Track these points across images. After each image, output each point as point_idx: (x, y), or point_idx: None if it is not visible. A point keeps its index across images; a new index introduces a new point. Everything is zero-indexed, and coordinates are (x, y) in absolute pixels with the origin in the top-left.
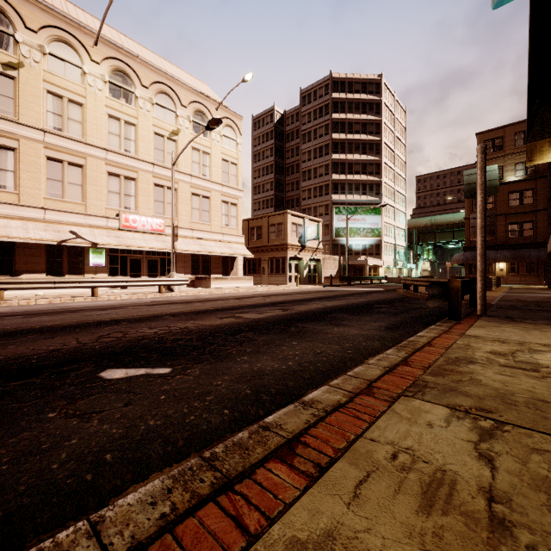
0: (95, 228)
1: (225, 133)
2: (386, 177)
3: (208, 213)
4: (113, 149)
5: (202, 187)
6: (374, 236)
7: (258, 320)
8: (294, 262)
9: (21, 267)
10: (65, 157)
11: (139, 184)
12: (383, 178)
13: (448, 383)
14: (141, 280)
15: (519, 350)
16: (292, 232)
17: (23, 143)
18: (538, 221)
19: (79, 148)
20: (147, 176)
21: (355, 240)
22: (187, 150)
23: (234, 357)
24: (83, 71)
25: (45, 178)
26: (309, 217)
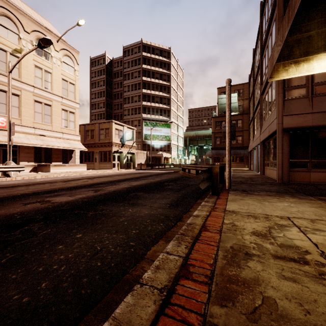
0: None
1: (64, 60)
2: (173, 107)
3: (50, 116)
4: None
5: (44, 97)
6: (166, 140)
7: (63, 204)
8: (117, 154)
9: None
10: None
11: None
12: (171, 107)
13: (244, 325)
14: None
15: (271, 227)
16: (115, 135)
17: None
18: (244, 136)
19: None
20: None
21: (156, 142)
22: (30, 66)
23: None
24: None
25: None
26: (127, 126)
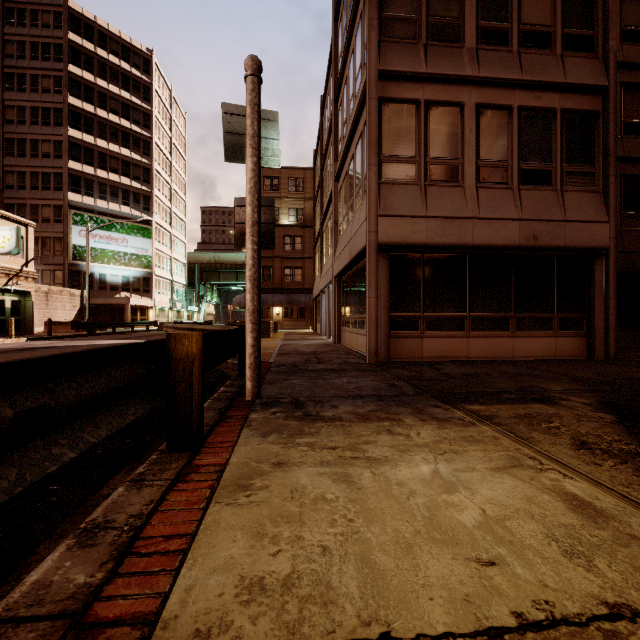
0: None
1: None
2: (160, 191)
3: None
4: None
5: None
6: (141, 266)
7: None
8: None
9: None
10: None
11: None
12: (155, 190)
13: None
14: None
15: None
16: None
17: None
18: (306, 268)
19: None
20: None
21: (112, 269)
22: None
23: None
24: None
25: None
26: None
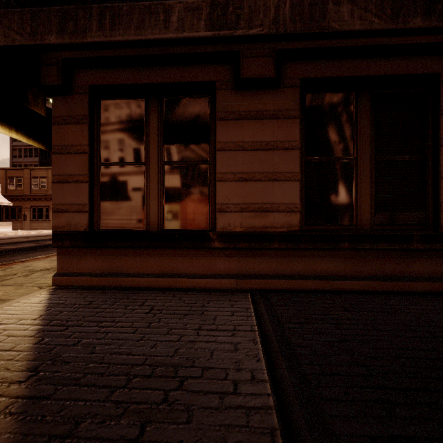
0: None
1: None
2: None
3: None
4: None
5: None
6: None
7: (16, 248)
8: None
9: None
10: None
11: None
12: None
13: None
14: None
15: None
16: None
17: None
18: None
19: None
20: None
21: None
22: None
23: None
24: None
25: None
26: None
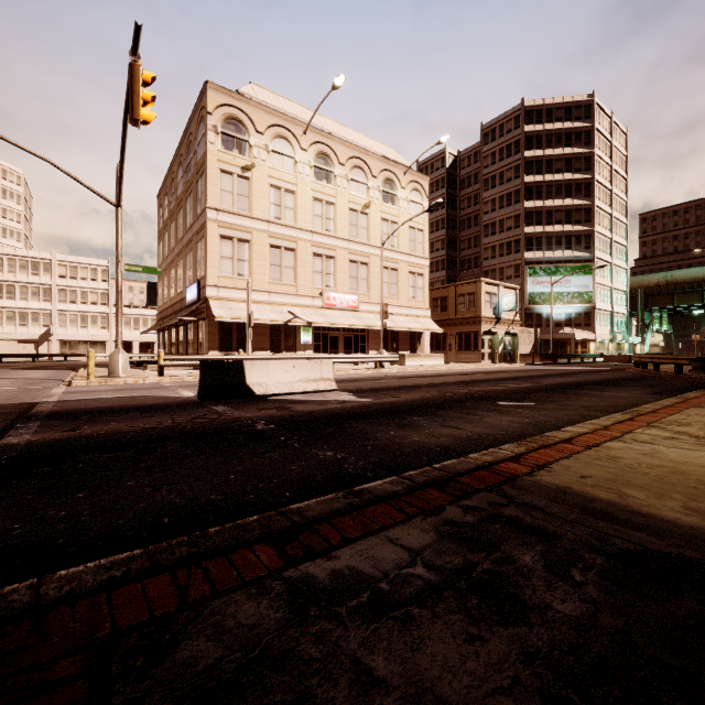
0: (305, 308)
1: (411, 199)
2: (600, 225)
3: (396, 286)
4: (317, 230)
5: (391, 259)
6: (582, 302)
7: (528, 388)
8: (487, 337)
9: (253, 345)
10: (283, 243)
11: (337, 262)
12: (595, 227)
13: None
14: (363, 356)
15: None
16: (485, 303)
17: (255, 235)
18: None
19: (292, 233)
20: (344, 254)
21: (556, 308)
22: (377, 222)
23: (560, 401)
24: (295, 161)
25: (269, 264)
26: (504, 284)
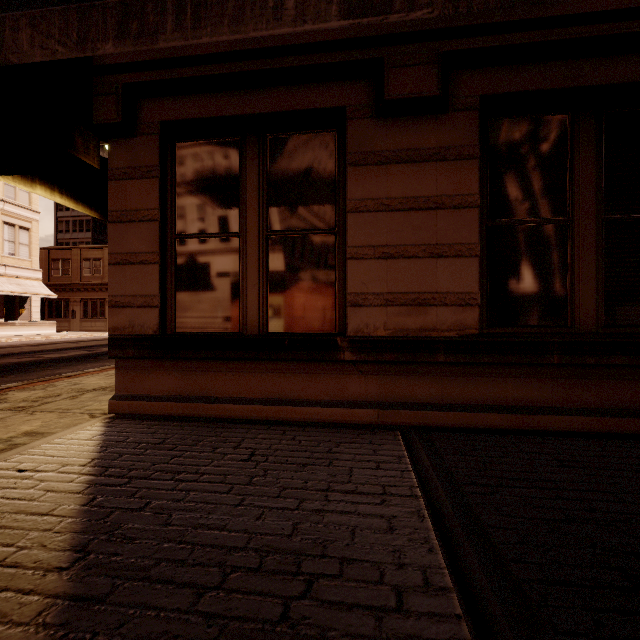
0: None
1: None
2: None
3: None
4: None
5: None
6: None
7: (61, 357)
8: None
9: None
10: None
11: None
12: None
13: None
14: None
15: None
16: None
17: None
18: None
19: None
20: None
21: None
22: None
23: (40, 371)
24: None
25: None
26: None
